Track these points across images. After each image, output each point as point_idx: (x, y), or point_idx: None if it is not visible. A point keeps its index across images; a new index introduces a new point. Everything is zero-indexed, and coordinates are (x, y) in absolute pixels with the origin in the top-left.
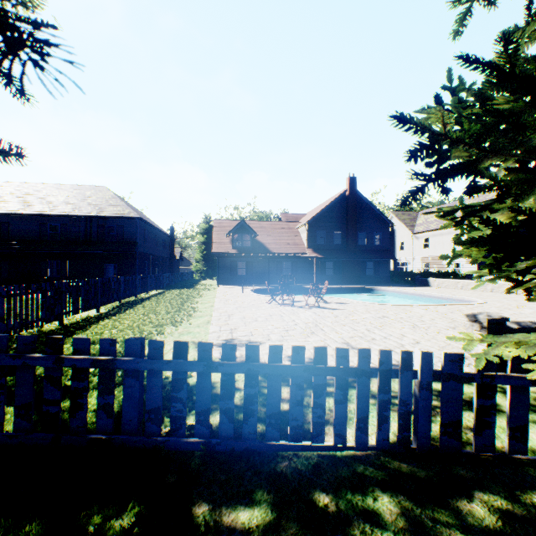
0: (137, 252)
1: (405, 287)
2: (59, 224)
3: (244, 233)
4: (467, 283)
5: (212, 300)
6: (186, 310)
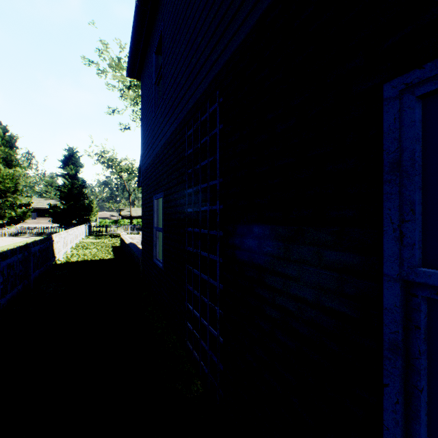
0: None
1: None
2: None
3: None
4: None
5: None
6: None
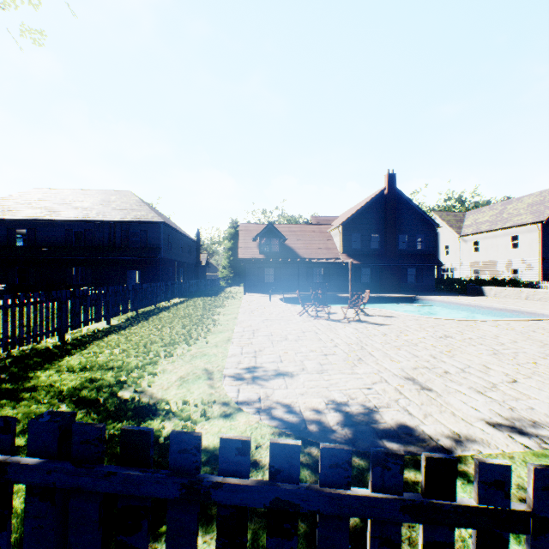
0: (161, 258)
1: (455, 297)
2: (84, 230)
3: (271, 237)
4: (534, 292)
5: (236, 310)
6: (205, 323)
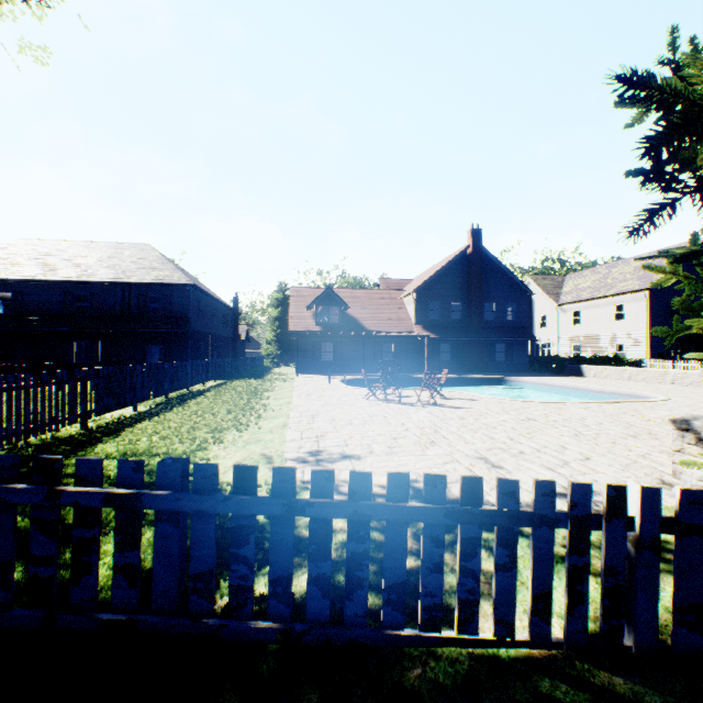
0: (190, 330)
1: (550, 377)
2: (89, 294)
3: (330, 304)
4: (637, 372)
5: (289, 394)
6: (254, 408)
